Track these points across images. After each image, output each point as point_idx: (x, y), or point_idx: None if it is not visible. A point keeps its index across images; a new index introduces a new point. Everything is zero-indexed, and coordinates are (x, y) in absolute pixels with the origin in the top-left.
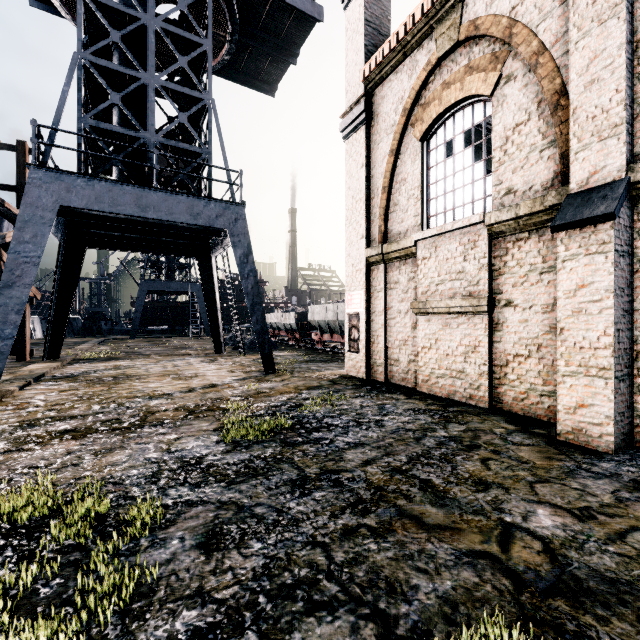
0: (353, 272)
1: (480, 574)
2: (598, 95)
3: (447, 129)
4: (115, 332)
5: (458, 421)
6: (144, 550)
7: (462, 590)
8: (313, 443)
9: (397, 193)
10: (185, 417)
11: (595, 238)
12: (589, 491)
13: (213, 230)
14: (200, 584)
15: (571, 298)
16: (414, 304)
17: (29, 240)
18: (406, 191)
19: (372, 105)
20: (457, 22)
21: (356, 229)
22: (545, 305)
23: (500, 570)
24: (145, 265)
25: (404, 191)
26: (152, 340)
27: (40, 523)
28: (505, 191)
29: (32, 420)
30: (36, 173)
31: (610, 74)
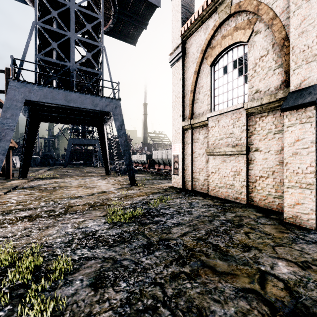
0: (175, 134)
1: (250, 303)
2: (306, 39)
3: (224, 60)
4: (56, 164)
5: (231, 211)
6: (60, 287)
7: (240, 314)
8: (155, 223)
9: (198, 93)
10: (88, 209)
11: (305, 115)
12: (305, 251)
13: (104, 113)
14: (90, 310)
15: (291, 146)
16: (207, 150)
17: (9, 117)
18: (203, 92)
19: (185, 48)
20: (229, 4)
21: (177, 112)
22: (276, 150)
23: (261, 301)
24: (71, 131)
25: (202, 92)
26: (74, 168)
27: (4, 270)
28: (255, 91)
29: (8, 210)
30: (13, 83)
31: (312, 28)
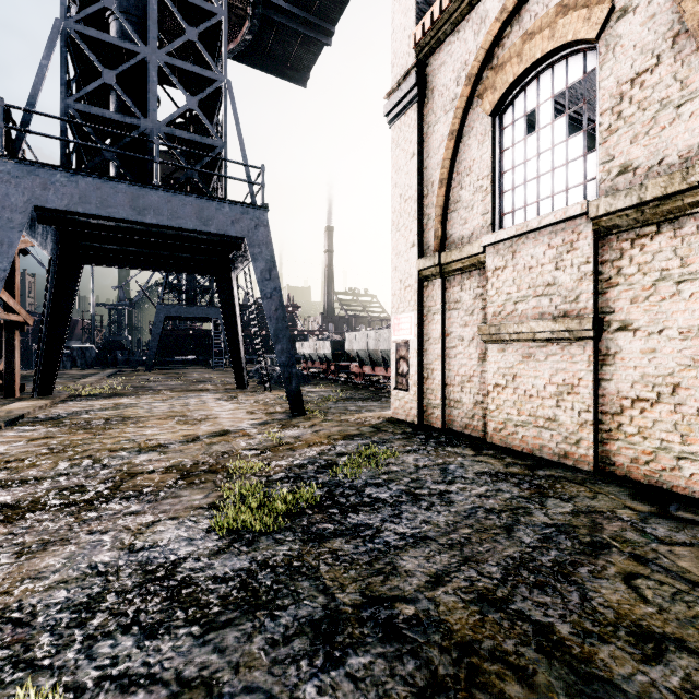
0: (401, 290)
1: None
2: None
3: (528, 96)
4: (132, 363)
5: (558, 495)
6: None
7: None
8: (350, 535)
9: (459, 187)
10: (174, 483)
11: None
12: None
13: (231, 242)
14: None
15: None
16: (483, 329)
17: None
18: (471, 183)
19: (425, 78)
20: None
21: (405, 235)
22: (685, 328)
23: None
24: (163, 288)
25: (468, 183)
26: (170, 372)
27: None
28: (619, 169)
29: None
30: (3, 165)
31: None
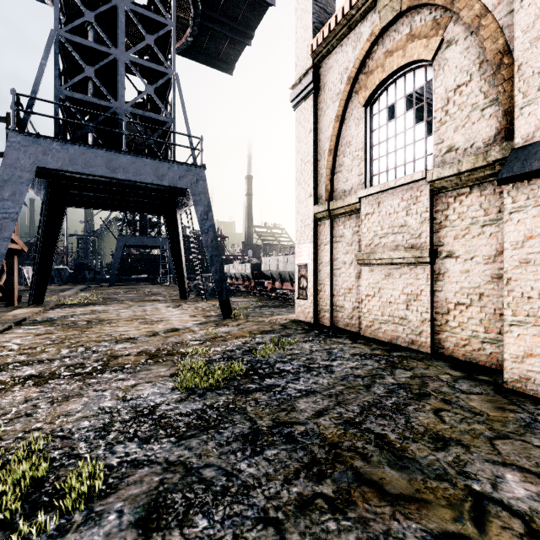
0: (302, 227)
1: None
2: None
3: (389, 94)
4: (97, 280)
5: (404, 367)
6: (75, 529)
7: None
8: (265, 390)
9: (342, 155)
10: (145, 362)
11: None
12: None
13: (178, 191)
14: None
15: (519, 249)
16: (358, 256)
17: (8, 198)
18: (351, 153)
19: (319, 76)
20: None
21: (305, 188)
22: (487, 256)
23: None
24: (122, 223)
25: (349, 153)
26: (128, 287)
27: None
28: (446, 149)
29: (1, 364)
30: (15, 137)
31: None
